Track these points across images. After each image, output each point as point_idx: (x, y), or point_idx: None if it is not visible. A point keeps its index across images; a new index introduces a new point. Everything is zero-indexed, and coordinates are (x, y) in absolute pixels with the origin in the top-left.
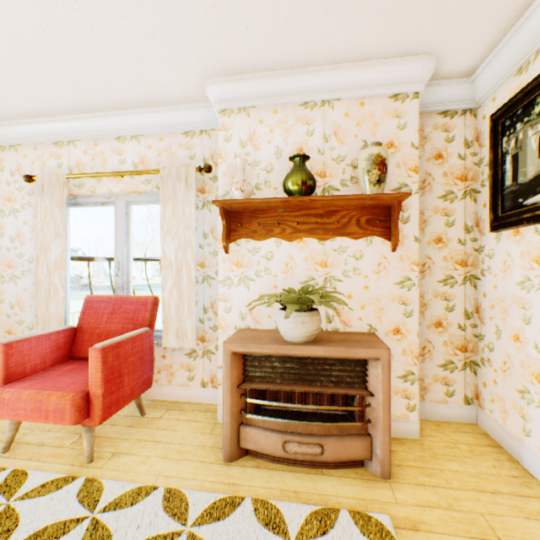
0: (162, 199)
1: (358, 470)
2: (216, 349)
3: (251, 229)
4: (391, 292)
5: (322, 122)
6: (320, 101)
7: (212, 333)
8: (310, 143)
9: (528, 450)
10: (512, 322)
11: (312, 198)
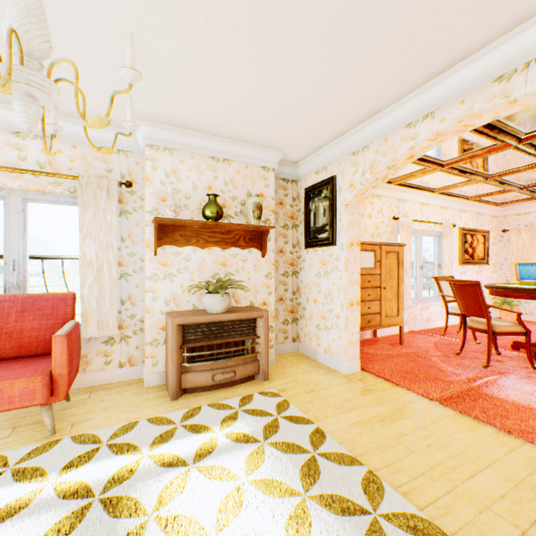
0: (81, 204)
1: (252, 381)
2: (134, 334)
3: (175, 238)
4: (262, 281)
5: (224, 173)
6: (222, 158)
7: (130, 321)
8: (216, 184)
9: (320, 353)
10: (314, 294)
11: (225, 224)
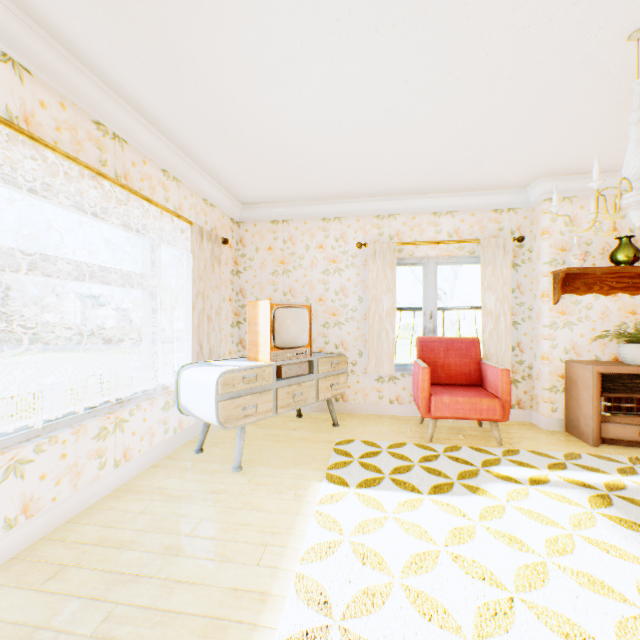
0: (481, 263)
1: None
2: (521, 379)
3: (574, 286)
4: None
5: None
6: None
7: (517, 367)
8: (622, 224)
9: None
10: None
11: None
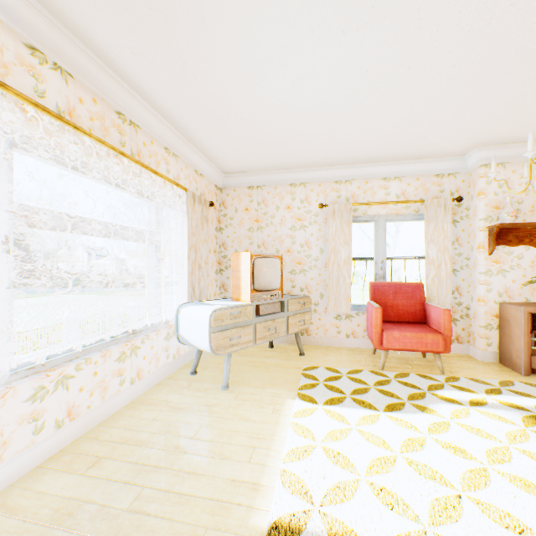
0: (425, 219)
1: None
2: (459, 318)
3: (506, 239)
4: None
5: None
6: None
7: (456, 307)
8: None
9: None
10: None
11: None
